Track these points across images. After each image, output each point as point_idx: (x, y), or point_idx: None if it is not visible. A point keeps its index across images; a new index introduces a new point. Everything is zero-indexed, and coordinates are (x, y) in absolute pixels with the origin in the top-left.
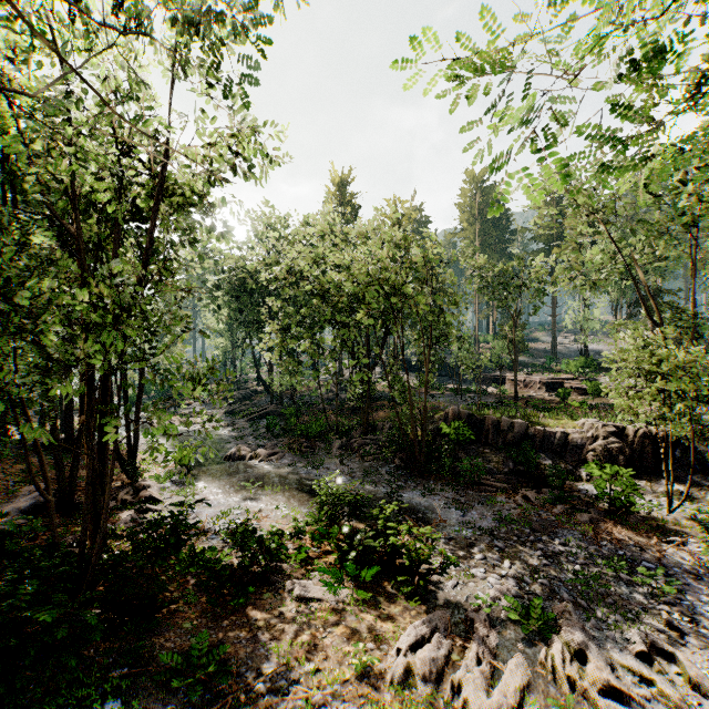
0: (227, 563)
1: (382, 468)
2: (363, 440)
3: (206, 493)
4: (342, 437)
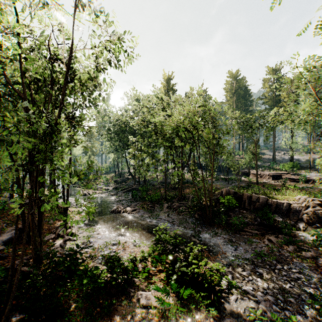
0: (104, 278)
1: (189, 219)
2: (179, 204)
3: (100, 231)
4: (168, 202)
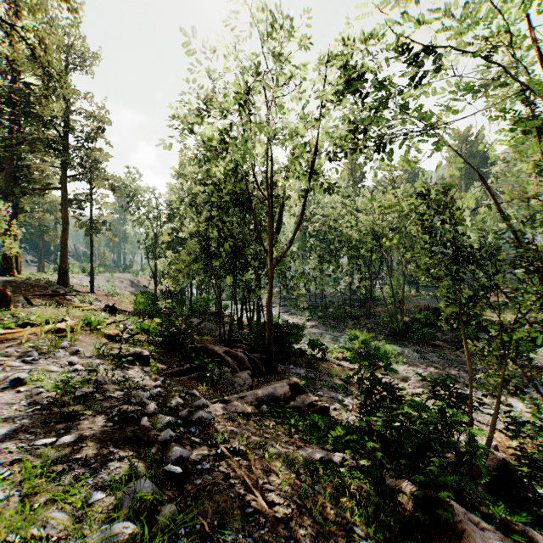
0: (308, 353)
1: (378, 335)
2: (367, 321)
3: None
4: (354, 319)
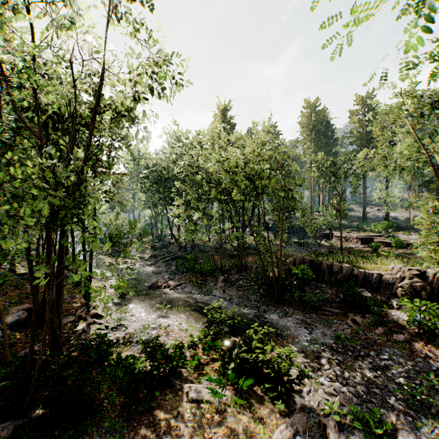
0: (142, 368)
1: (251, 296)
2: (238, 276)
3: (134, 311)
4: (224, 273)
